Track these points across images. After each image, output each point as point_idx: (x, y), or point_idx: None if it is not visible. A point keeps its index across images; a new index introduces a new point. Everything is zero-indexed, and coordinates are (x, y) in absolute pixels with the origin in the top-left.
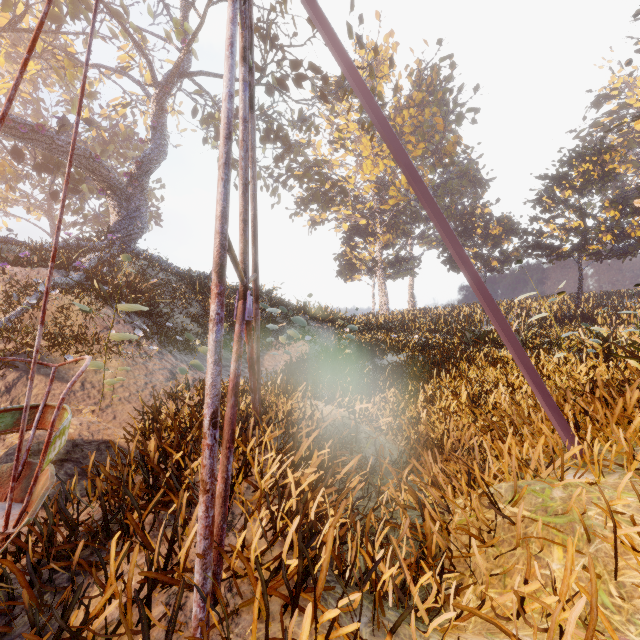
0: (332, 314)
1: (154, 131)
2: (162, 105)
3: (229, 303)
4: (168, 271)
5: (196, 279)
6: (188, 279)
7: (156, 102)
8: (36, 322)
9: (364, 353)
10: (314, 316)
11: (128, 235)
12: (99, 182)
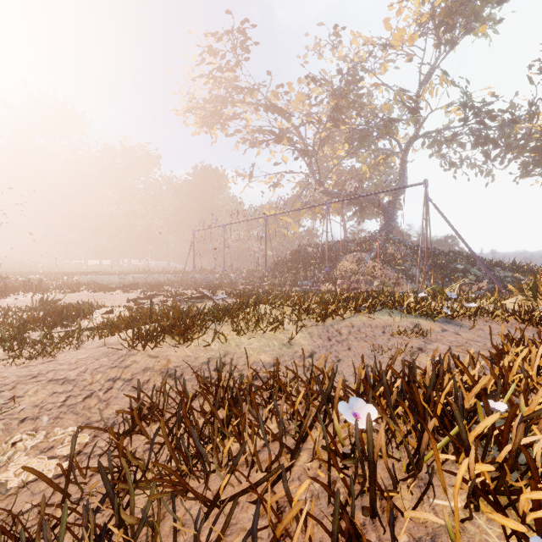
0: (526, 267)
1: (400, 174)
2: (404, 159)
3: (440, 262)
4: (408, 247)
5: (422, 250)
6: (418, 251)
7: (401, 159)
8: (366, 272)
9: (521, 290)
10: (507, 268)
11: (388, 230)
12: (375, 208)
